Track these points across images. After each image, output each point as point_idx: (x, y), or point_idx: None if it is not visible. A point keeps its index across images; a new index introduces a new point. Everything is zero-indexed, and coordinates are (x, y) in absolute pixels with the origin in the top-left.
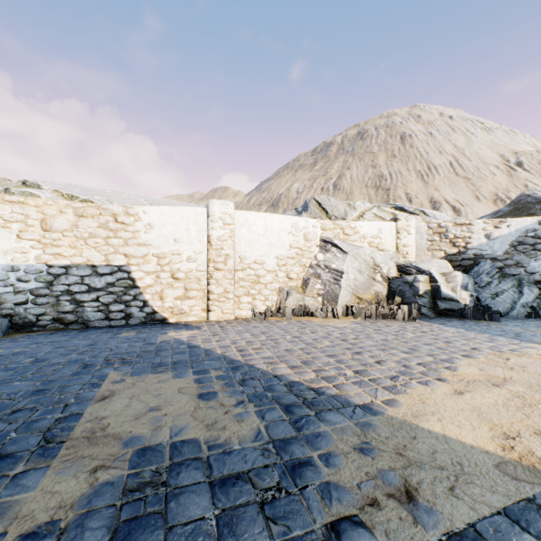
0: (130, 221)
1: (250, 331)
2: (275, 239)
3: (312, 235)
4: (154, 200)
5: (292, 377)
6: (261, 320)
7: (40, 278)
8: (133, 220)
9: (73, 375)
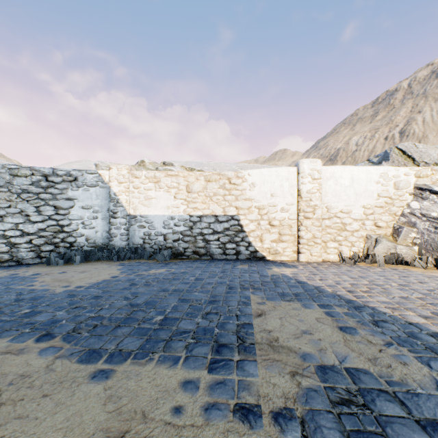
0: (239, 182)
1: (346, 274)
2: (362, 190)
3: (403, 183)
4: (242, 166)
5: (432, 328)
6: (350, 265)
7: (186, 224)
8: (241, 181)
9: (226, 293)
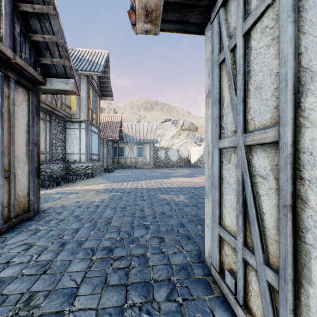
0: None
1: None
2: None
3: None
4: None
5: None
6: None
7: None
8: None
9: None
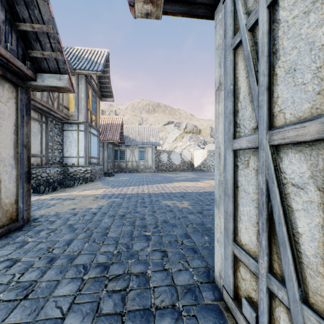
0: None
1: None
2: None
3: None
4: None
5: None
6: None
7: None
8: None
9: None
